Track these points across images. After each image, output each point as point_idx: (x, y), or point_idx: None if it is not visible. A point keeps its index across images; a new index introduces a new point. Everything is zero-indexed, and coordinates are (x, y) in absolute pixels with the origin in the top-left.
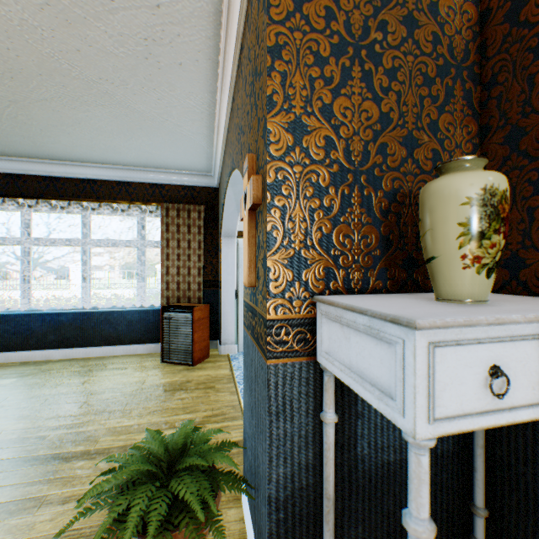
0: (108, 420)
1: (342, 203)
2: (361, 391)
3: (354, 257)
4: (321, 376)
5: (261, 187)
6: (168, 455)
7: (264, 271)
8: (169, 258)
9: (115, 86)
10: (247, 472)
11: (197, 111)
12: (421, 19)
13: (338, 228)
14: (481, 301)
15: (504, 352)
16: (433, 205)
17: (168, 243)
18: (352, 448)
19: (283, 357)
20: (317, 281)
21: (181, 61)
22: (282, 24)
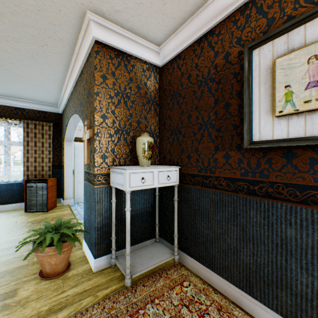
0: (0, 239)
1: (118, 139)
2: (119, 187)
3: (122, 155)
4: (112, 190)
5: (92, 133)
6: (55, 226)
7: (93, 159)
8: (29, 152)
9: (7, 63)
10: (86, 233)
11: (54, 80)
12: (142, 87)
13: (117, 147)
14: (147, 166)
15: (145, 175)
16: (138, 143)
17: (28, 143)
18: (121, 211)
19: (100, 185)
20: (111, 162)
21: (50, 63)
22: (99, 85)
